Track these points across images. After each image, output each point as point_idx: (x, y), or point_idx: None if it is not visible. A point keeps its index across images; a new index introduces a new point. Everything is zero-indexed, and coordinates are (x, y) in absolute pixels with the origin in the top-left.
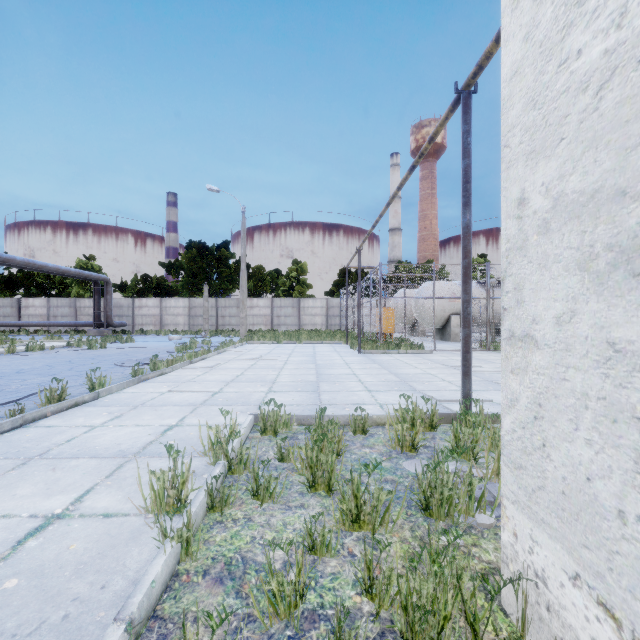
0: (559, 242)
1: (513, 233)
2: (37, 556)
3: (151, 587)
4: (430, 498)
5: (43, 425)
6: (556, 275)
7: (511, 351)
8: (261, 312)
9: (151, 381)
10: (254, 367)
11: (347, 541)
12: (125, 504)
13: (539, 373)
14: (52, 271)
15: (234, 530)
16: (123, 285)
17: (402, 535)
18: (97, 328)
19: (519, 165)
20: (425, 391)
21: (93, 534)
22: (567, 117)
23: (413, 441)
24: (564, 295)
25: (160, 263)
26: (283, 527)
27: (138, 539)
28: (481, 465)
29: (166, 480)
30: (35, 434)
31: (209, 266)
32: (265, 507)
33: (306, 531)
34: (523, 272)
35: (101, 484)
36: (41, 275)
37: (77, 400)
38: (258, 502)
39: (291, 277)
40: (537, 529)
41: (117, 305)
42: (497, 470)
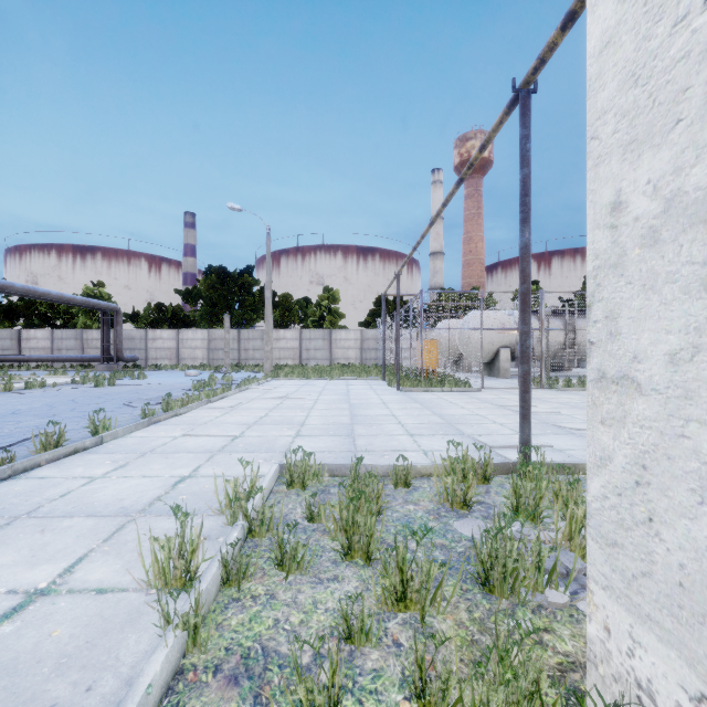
0: (674, 256)
1: (604, 247)
2: (11, 646)
3: (146, 694)
4: (490, 571)
5: (35, 476)
6: (669, 299)
7: (601, 396)
8: (288, 345)
9: (163, 423)
10: (280, 407)
11: (391, 625)
12: (124, 576)
13: (643, 426)
14: (55, 299)
15: (253, 610)
16: (135, 315)
17: (457, 617)
18: (106, 363)
19: (613, 160)
20: (474, 435)
21: (82, 616)
22: (687, 91)
23: (465, 497)
24: (682, 325)
25: (176, 290)
26: (313, 606)
27: (136, 623)
28: (546, 526)
29: (172, 548)
30: (25, 487)
31: (230, 294)
32: (291, 580)
33: (341, 615)
34: (619, 296)
35: (97, 550)
36: (44, 304)
37: (77, 446)
38: (283, 573)
39: (322, 306)
40: (640, 627)
41: (128, 337)
42: (569, 535)
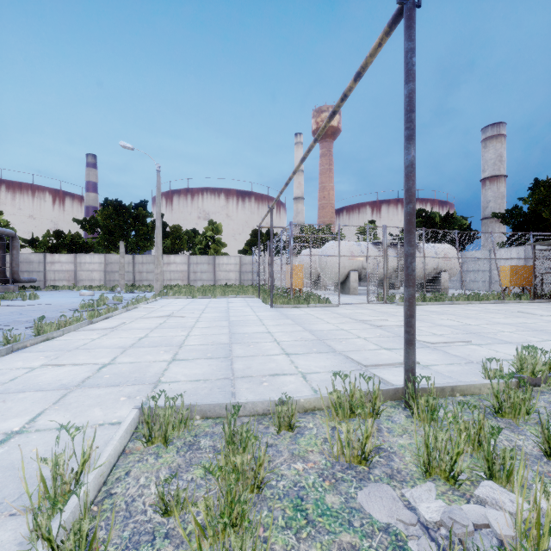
0: None
1: None
2: None
3: None
4: None
5: None
6: None
7: None
8: (178, 268)
9: (27, 350)
10: (162, 326)
11: None
12: None
13: None
14: None
15: None
16: (34, 240)
17: None
18: (3, 284)
19: None
20: (346, 352)
21: None
22: None
23: (363, 448)
24: None
25: (74, 219)
26: None
27: None
28: (463, 486)
29: None
30: None
31: (126, 224)
32: None
33: None
34: None
35: None
36: None
37: None
38: None
39: (207, 236)
40: None
41: (26, 260)
42: (536, 538)
